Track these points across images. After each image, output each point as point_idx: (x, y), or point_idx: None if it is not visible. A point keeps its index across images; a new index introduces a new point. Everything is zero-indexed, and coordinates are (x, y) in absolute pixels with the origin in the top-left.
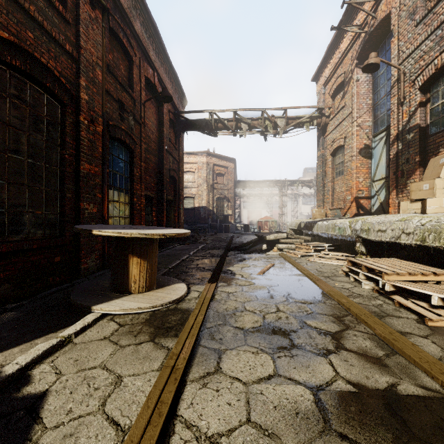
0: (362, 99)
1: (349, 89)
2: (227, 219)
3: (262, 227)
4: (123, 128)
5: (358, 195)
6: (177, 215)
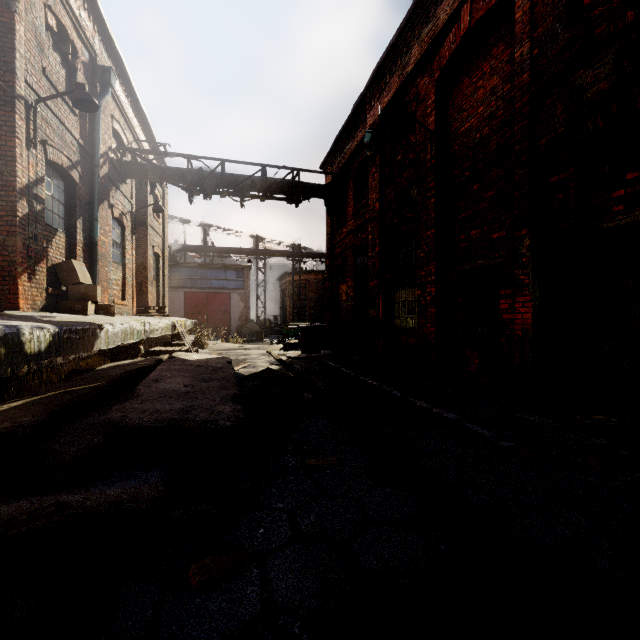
0: None
1: None
2: None
3: None
4: (396, 222)
5: None
6: None
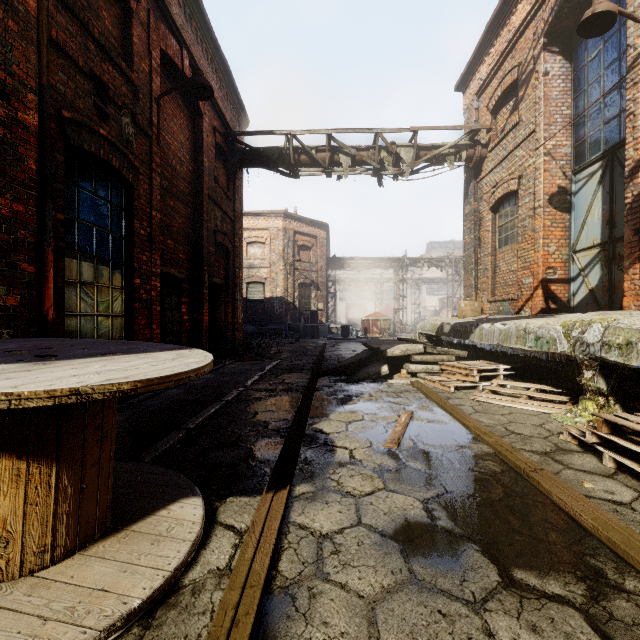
0: (554, 107)
1: (528, 93)
2: (315, 317)
3: (369, 328)
4: (102, 133)
5: (547, 277)
6: (232, 311)
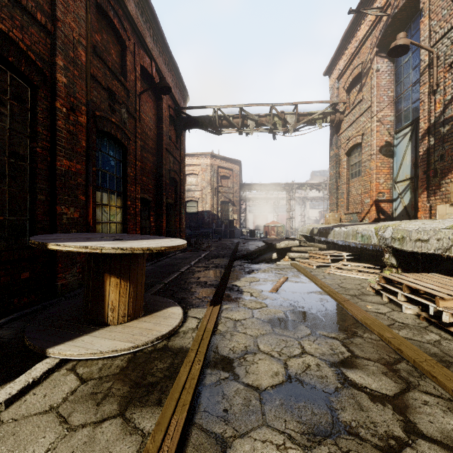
0: (383, 91)
1: (367, 81)
2: (232, 224)
3: (269, 232)
4: (113, 121)
5: (378, 198)
6: (179, 220)
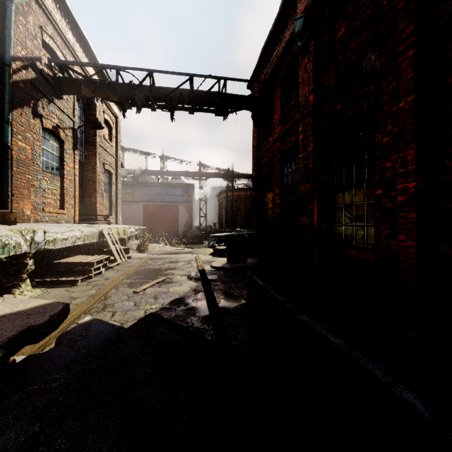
0: None
1: None
2: None
3: None
4: (339, 108)
5: None
6: None
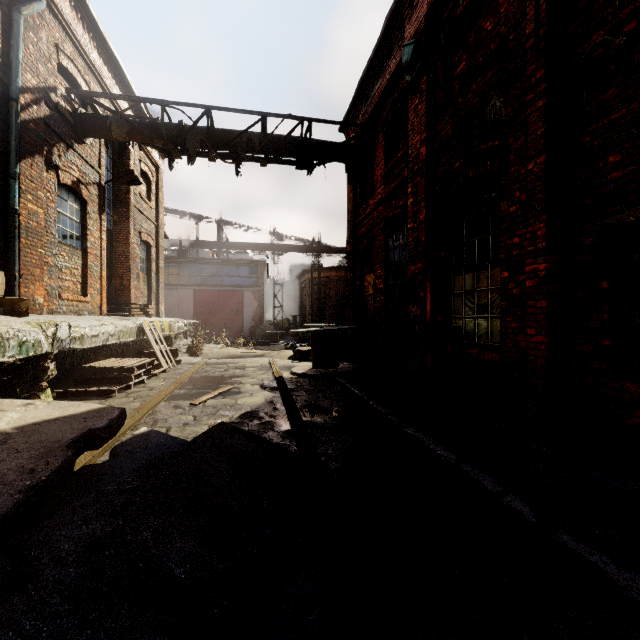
0: None
1: None
2: None
3: None
4: (458, 166)
5: None
6: None
